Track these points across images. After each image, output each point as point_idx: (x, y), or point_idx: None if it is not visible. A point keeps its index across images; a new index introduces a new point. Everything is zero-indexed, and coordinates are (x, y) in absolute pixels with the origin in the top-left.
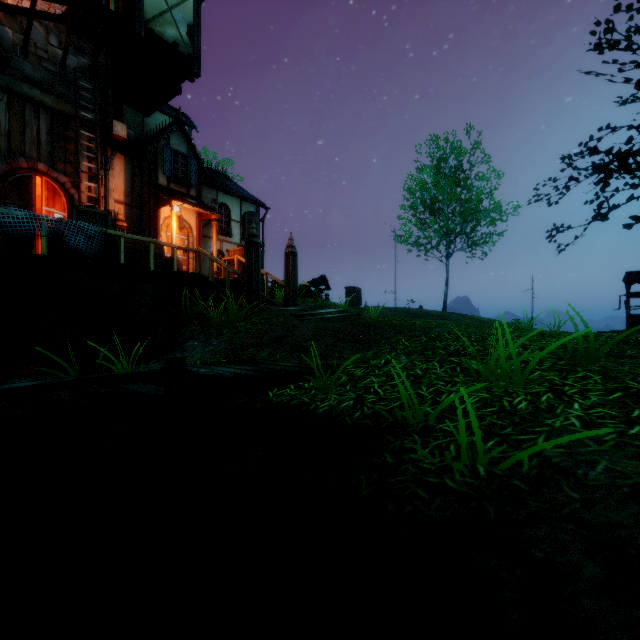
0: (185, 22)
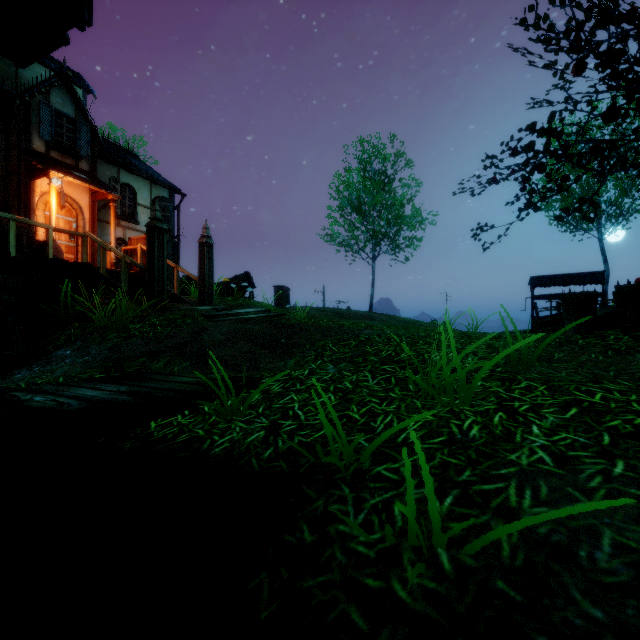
0: None
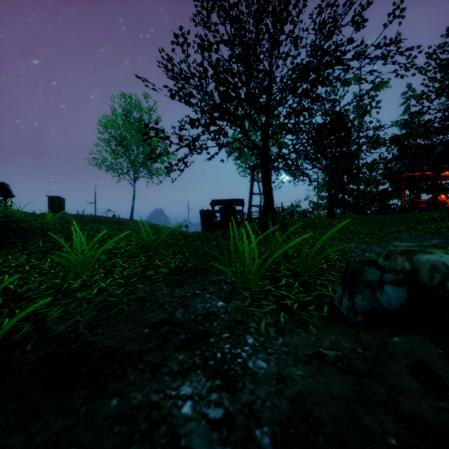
0: None
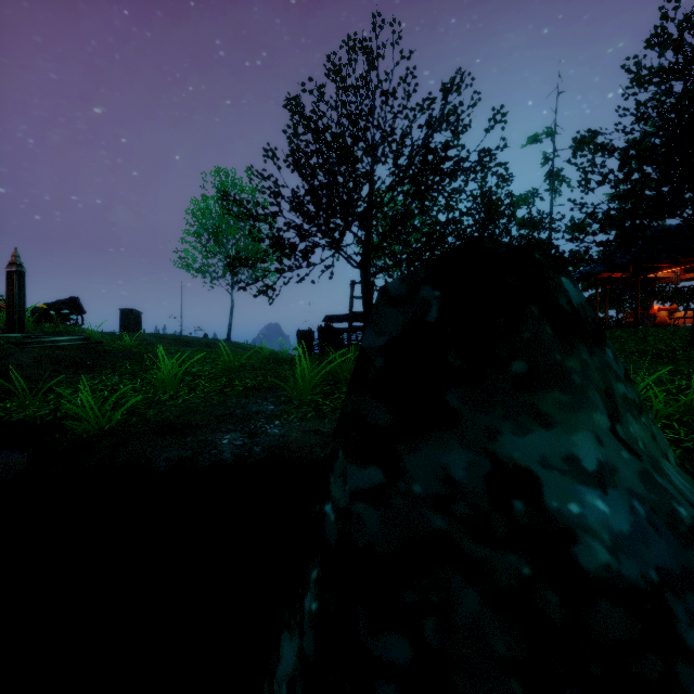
0: None
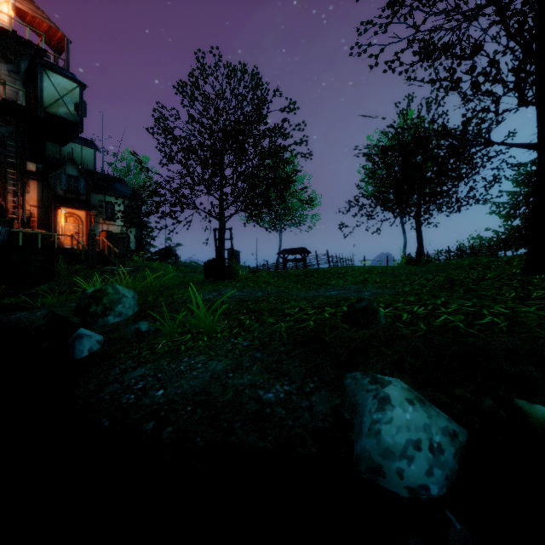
0: (73, 102)
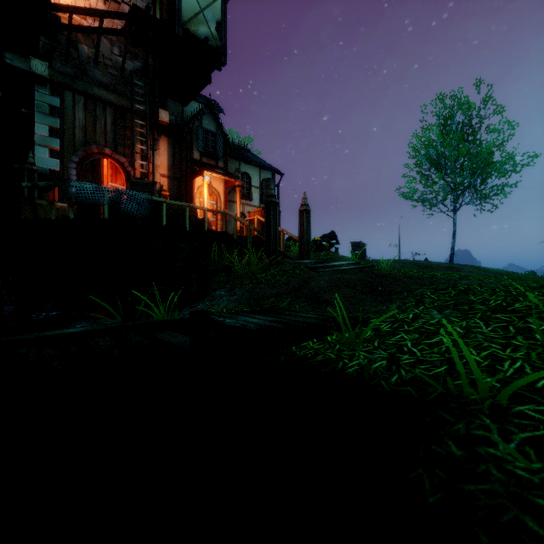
0: (214, 20)
